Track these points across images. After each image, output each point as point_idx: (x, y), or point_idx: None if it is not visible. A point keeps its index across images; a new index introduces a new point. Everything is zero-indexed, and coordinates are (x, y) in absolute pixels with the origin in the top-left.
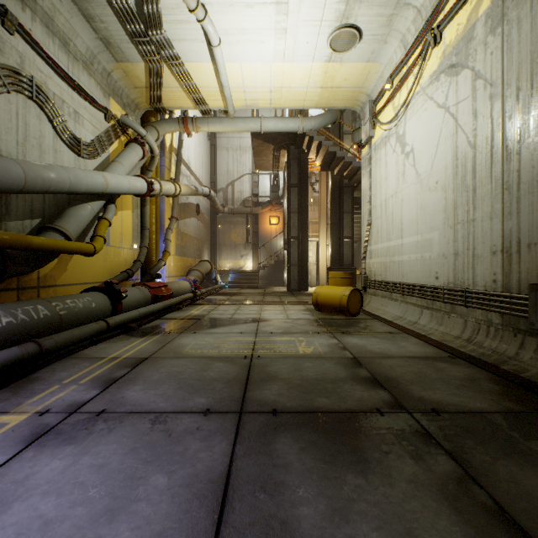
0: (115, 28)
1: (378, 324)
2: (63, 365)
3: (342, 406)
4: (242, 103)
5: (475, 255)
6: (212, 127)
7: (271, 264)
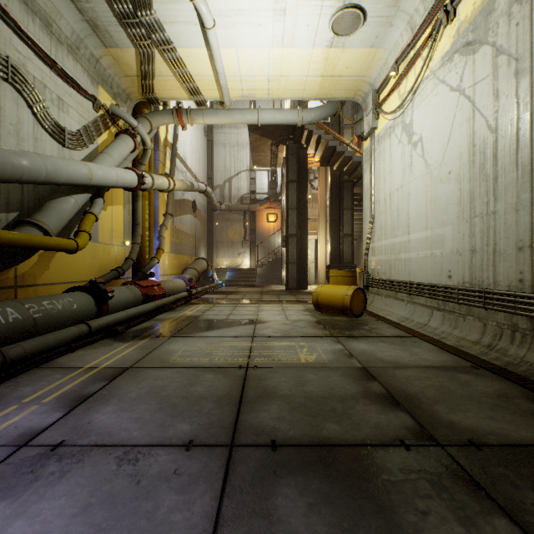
0: (102, 8)
1: (384, 326)
2: (30, 377)
3: (357, 436)
4: (239, 94)
5: (496, 251)
6: (207, 119)
7: (269, 262)
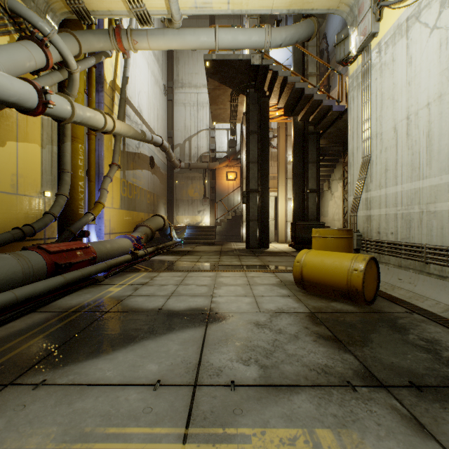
0: None
1: (443, 333)
2: None
3: None
4: (190, 2)
5: None
6: (152, 41)
7: (229, 219)
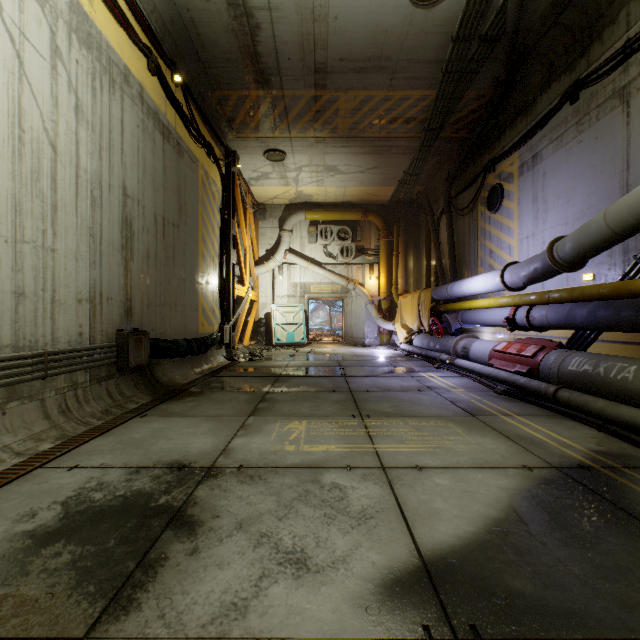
0: None
1: None
2: (532, 409)
3: (299, 392)
4: None
5: (57, 300)
6: None
7: None
